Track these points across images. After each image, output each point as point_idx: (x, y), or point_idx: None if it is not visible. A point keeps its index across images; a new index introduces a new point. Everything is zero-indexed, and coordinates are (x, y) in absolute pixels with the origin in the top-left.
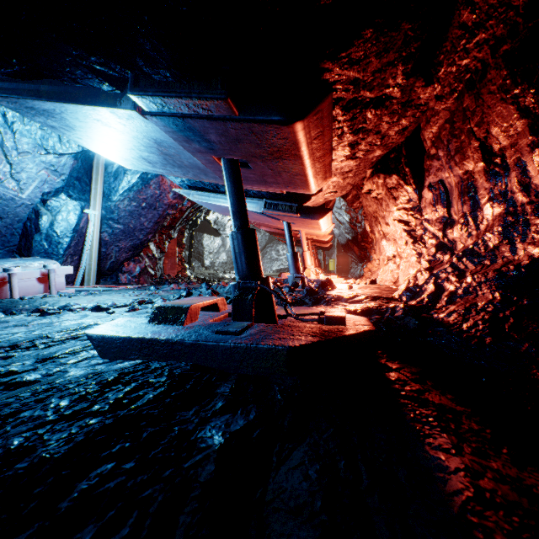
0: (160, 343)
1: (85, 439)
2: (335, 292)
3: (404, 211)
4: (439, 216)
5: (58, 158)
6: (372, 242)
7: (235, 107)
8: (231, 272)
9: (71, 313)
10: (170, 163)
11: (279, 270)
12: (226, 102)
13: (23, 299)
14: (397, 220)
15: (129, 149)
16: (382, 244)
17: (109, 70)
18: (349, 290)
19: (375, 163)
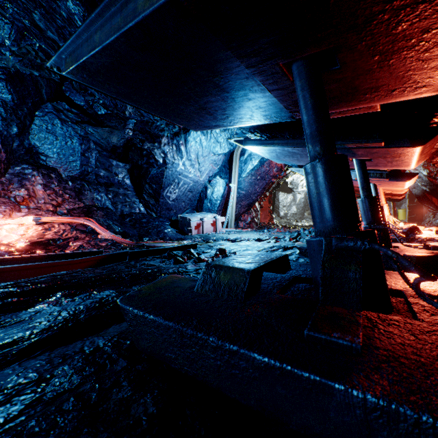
0: None
1: None
2: (425, 235)
3: None
4: None
5: (218, 157)
6: None
7: (383, 143)
8: (301, 221)
9: (247, 241)
10: None
11: None
12: (381, 143)
13: (209, 234)
14: None
15: (294, 157)
16: None
17: None
18: (436, 234)
19: None
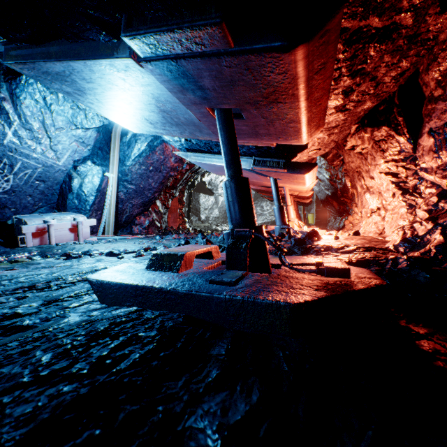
0: (153, 291)
1: (50, 417)
2: (323, 242)
3: (393, 163)
4: (442, 162)
5: (85, 132)
6: (353, 197)
7: (230, 36)
8: (222, 225)
9: (89, 257)
10: (168, 122)
11: (263, 224)
12: (221, 28)
13: (57, 245)
14: (383, 172)
15: (132, 110)
16: (365, 197)
17: (104, 14)
18: (335, 240)
19: (361, 118)
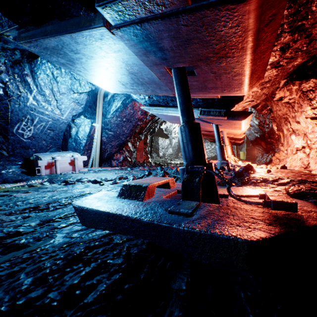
0: (122, 218)
1: None
2: (258, 175)
3: None
4: None
5: (79, 95)
6: (279, 138)
7: None
8: (175, 160)
9: (80, 184)
10: (135, 82)
11: None
12: None
13: (61, 174)
14: (309, 117)
15: (108, 74)
16: (291, 138)
17: None
18: (267, 173)
19: (289, 74)
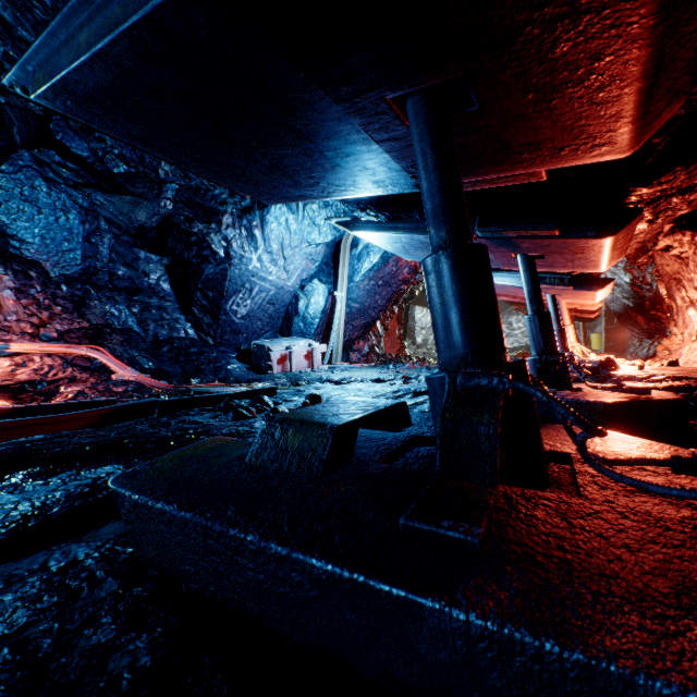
0: None
1: None
2: (622, 372)
3: None
4: None
5: (315, 248)
6: (670, 311)
7: (557, 231)
8: None
9: (359, 383)
10: None
11: (512, 349)
12: (554, 231)
13: (300, 372)
14: None
15: (430, 251)
16: (688, 314)
17: None
18: (639, 371)
19: (677, 217)
